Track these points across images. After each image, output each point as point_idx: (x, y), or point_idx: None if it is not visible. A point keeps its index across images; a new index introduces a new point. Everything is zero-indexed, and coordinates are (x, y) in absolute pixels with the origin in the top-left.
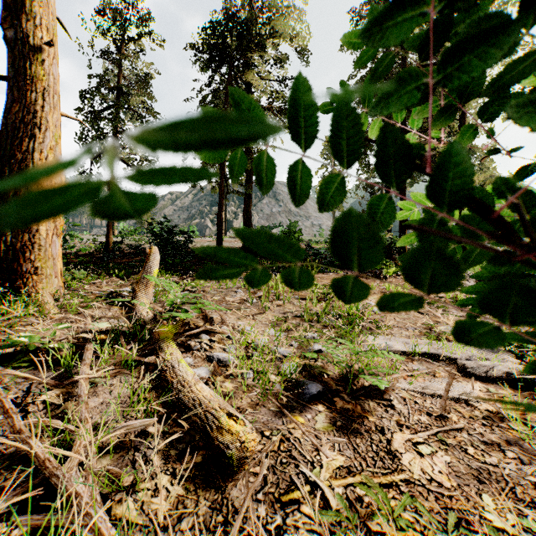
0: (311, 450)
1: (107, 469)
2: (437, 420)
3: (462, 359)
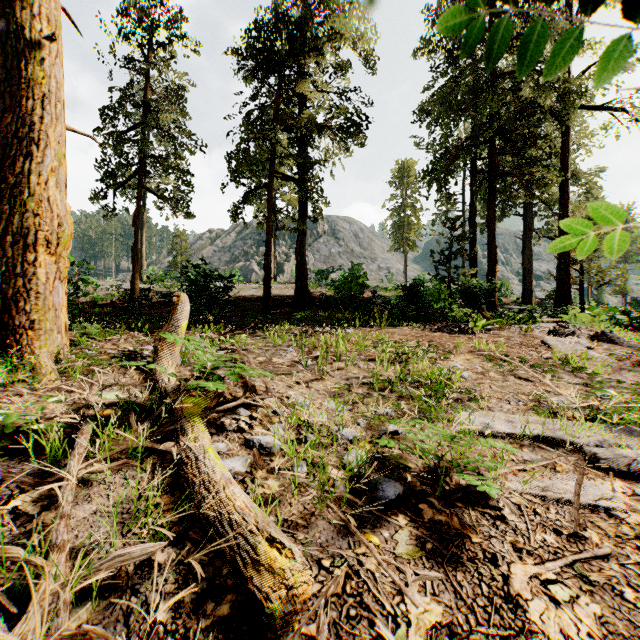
0: (391, 592)
1: (84, 629)
2: (571, 541)
3: (590, 446)
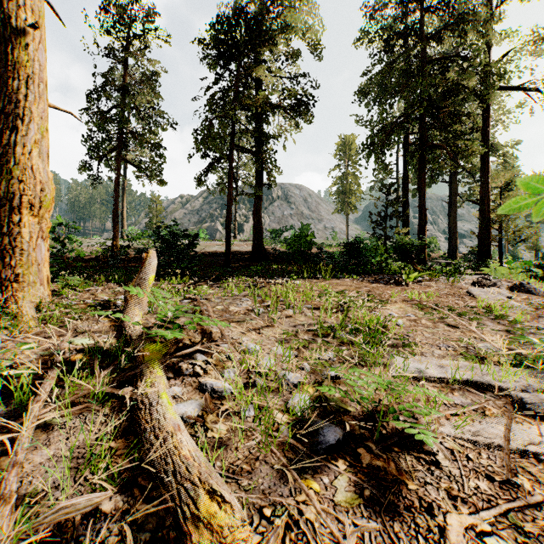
0: (329, 543)
1: None
2: (503, 488)
3: (516, 390)
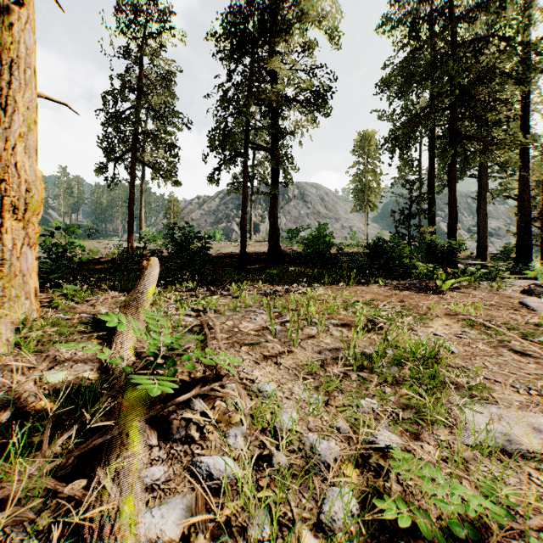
0: None
1: None
2: None
3: None
